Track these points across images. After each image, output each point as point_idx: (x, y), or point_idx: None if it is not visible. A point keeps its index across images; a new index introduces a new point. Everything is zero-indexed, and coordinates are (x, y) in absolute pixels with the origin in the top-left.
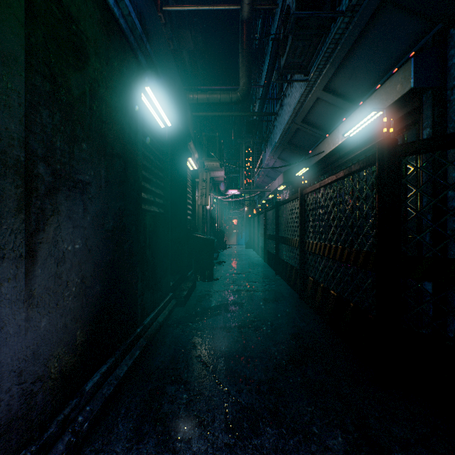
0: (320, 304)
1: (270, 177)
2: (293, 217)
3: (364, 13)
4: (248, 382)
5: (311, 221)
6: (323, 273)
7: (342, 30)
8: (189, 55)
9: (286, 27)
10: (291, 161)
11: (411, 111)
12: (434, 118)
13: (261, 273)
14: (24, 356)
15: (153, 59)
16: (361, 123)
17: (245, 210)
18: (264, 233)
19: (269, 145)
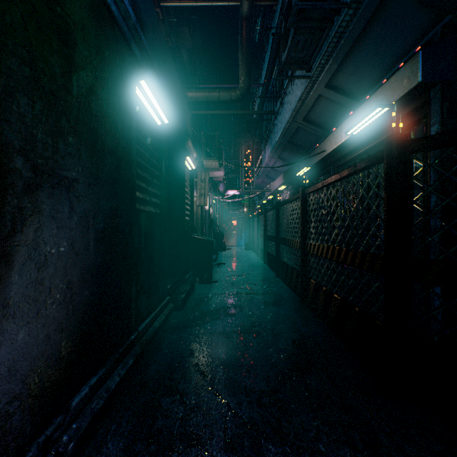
0: (322, 308)
1: (270, 177)
2: (293, 218)
3: (369, 4)
4: (249, 394)
5: (312, 222)
6: (326, 276)
7: (346, 23)
8: (188, 54)
9: (287, 20)
10: (292, 160)
11: (418, 107)
12: (442, 114)
13: (261, 275)
14: None
15: (148, 51)
16: (365, 120)
17: (245, 211)
18: (263, 234)
19: (269, 144)
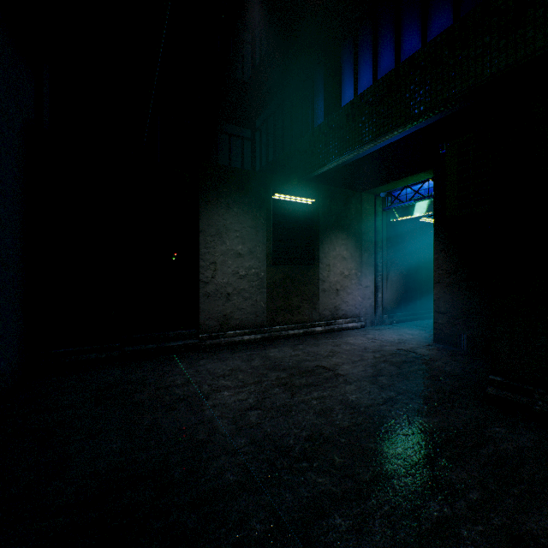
0: None
1: None
2: None
3: None
4: None
5: None
6: None
7: None
8: None
9: None
10: None
11: None
12: None
13: None
14: (386, 298)
15: None
16: None
17: None
18: None
19: None
